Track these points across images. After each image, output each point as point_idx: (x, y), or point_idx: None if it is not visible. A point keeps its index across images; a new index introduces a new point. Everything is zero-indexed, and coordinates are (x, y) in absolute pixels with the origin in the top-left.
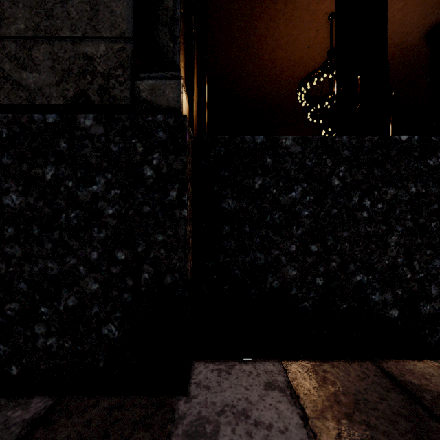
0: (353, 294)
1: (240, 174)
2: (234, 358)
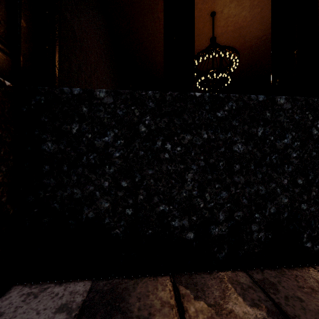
0: (157, 221)
1: (59, 120)
2: (53, 280)
